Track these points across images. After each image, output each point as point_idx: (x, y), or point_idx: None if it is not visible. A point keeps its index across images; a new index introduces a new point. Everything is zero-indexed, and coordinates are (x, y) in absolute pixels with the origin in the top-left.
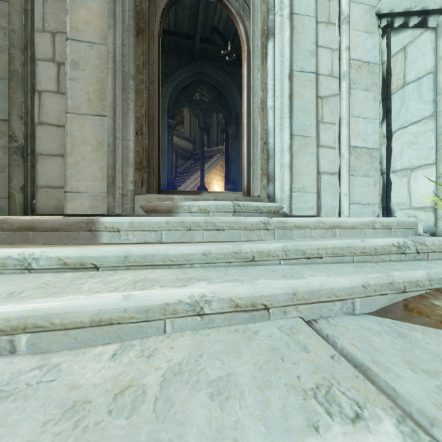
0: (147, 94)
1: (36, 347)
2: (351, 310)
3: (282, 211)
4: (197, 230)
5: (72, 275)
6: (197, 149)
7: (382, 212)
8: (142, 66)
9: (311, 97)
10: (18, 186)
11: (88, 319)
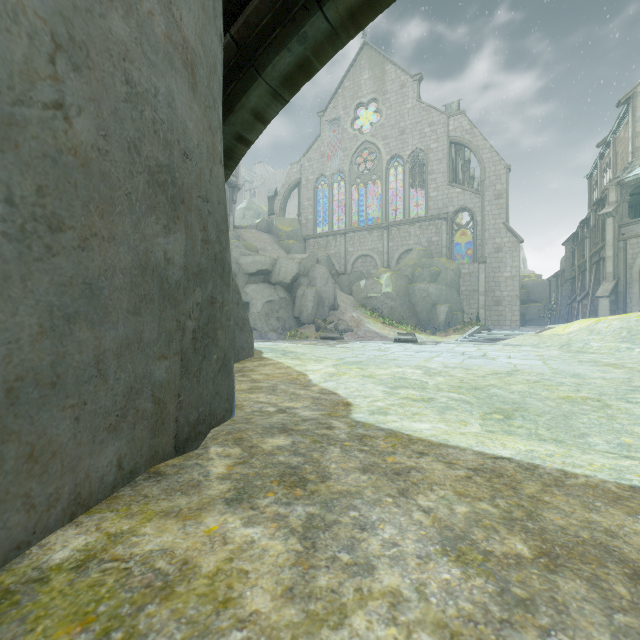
0: None
1: None
2: None
3: None
4: None
5: None
6: None
7: None
8: None
9: None
10: None
11: None
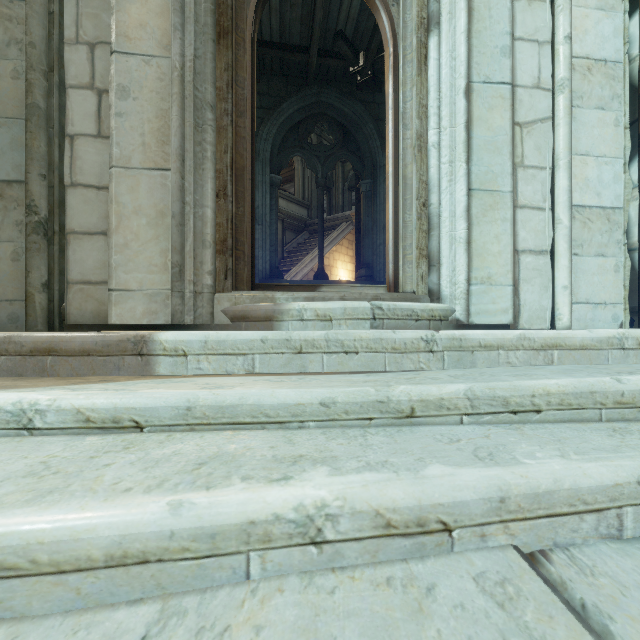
0: (234, 132)
1: (3, 607)
2: (616, 530)
3: (453, 317)
4: (312, 353)
5: (96, 444)
6: (313, 217)
7: (631, 317)
8: (226, 89)
9: (502, 124)
10: (40, 281)
11: (100, 553)
